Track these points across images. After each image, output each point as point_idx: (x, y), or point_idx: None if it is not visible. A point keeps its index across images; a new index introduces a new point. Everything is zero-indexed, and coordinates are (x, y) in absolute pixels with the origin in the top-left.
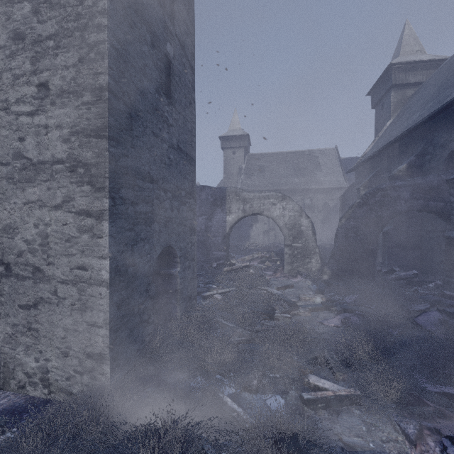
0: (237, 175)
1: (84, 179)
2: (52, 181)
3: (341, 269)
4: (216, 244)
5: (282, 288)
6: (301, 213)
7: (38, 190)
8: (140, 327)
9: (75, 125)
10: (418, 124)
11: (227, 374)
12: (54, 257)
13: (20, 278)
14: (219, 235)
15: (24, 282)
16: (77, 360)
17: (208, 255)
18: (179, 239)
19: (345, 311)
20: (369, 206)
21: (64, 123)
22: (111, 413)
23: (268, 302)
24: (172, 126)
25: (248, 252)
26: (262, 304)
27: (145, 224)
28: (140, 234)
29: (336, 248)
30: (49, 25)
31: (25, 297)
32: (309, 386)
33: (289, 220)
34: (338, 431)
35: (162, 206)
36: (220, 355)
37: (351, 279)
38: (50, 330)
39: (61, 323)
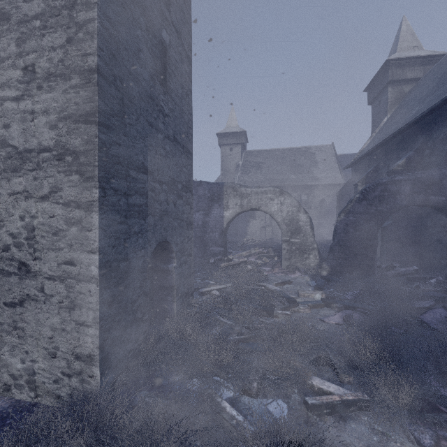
0: (234, 172)
1: (73, 167)
2: (39, 171)
3: (340, 264)
4: (213, 239)
5: (281, 284)
6: (299, 209)
7: (24, 180)
8: (133, 325)
9: (63, 110)
10: (418, 118)
11: (225, 375)
12: (41, 251)
13: (5, 274)
14: (216, 231)
15: (9, 278)
16: (65, 361)
17: (205, 250)
18: (175, 233)
19: (346, 307)
20: (368, 200)
21: (52, 108)
22: (99, 421)
23: (267, 298)
24: (167, 116)
25: (245, 247)
26: (261, 301)
27: (139, 217)
28: (134, 227)
29: (335, 244)
30: (35, 3)
31: (11, 294)
32: (313, 390)
33: (287, 215)
34: (346, 441)
35: (157, 199)
36: (217, 355)
37: (350, 275)
38: (36, 330)
39: (48, 321)
